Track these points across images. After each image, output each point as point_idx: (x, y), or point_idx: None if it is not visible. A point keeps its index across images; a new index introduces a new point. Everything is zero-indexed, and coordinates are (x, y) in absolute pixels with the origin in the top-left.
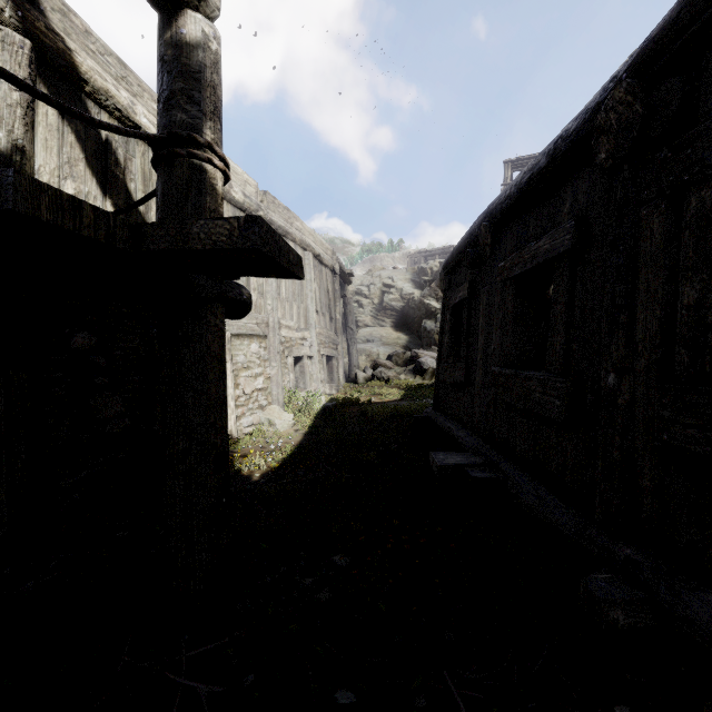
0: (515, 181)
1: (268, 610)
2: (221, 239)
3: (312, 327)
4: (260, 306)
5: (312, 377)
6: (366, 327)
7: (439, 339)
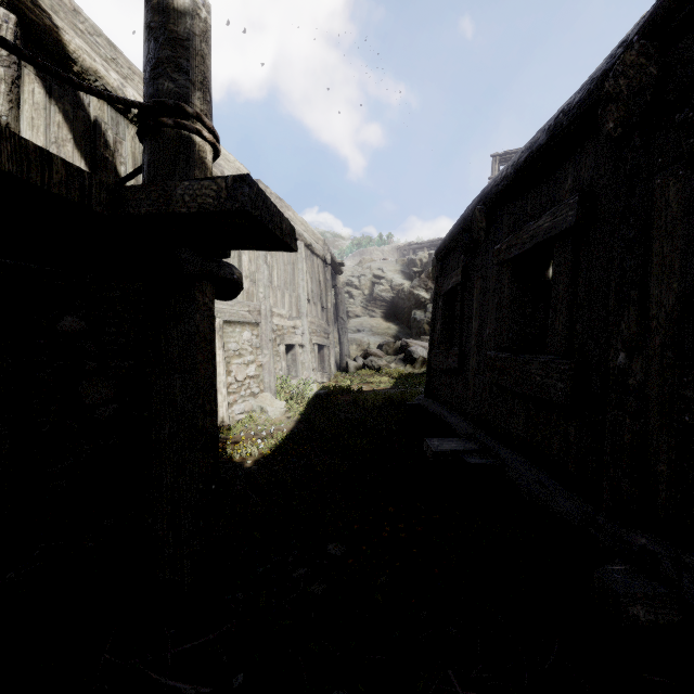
0: (512, 162)
1: (259, 602)
2: (208, 201)
3: (303, 316)
4: (252, 294)
5: (303, 365)
6: (357, 318)
7: (431, 327)
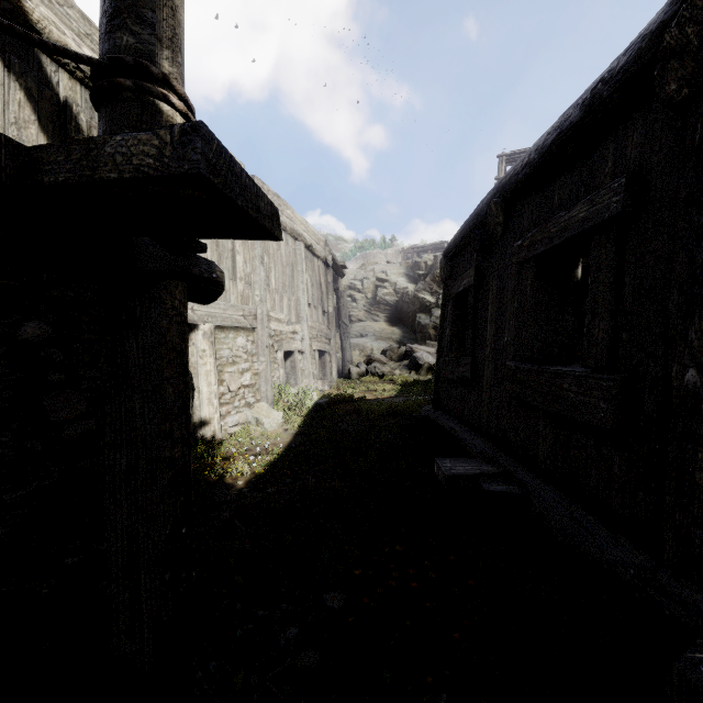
0: (536, 146)
1: (236, 682)
2: (146, 162)
3: (303, 320)
4: (248, 297)
5: (303, 373)
6: (359, 322)
7: (440, 332)
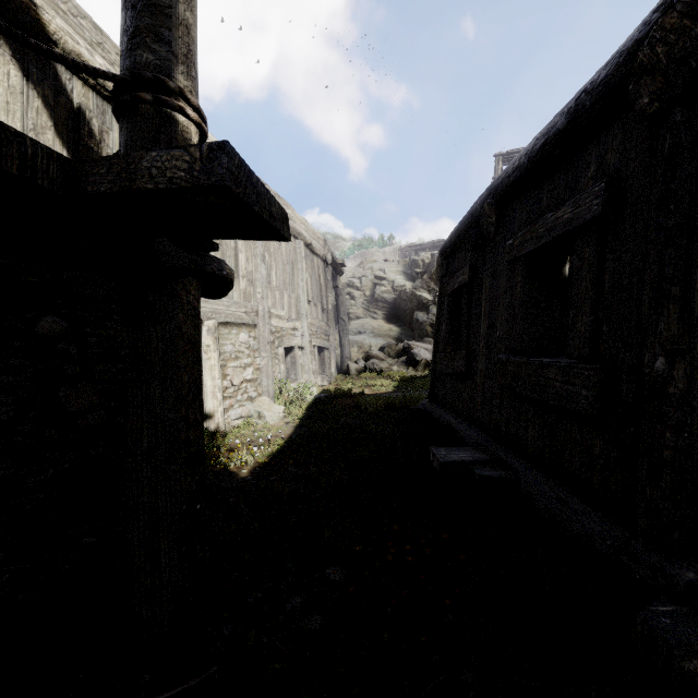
0: (526, 150)
1: (248, 641)
2: (178, 175)
3: (303, 317)
4: (250, 294)
5: (303, 368)
6: (358, 319)
7: (436, 328)
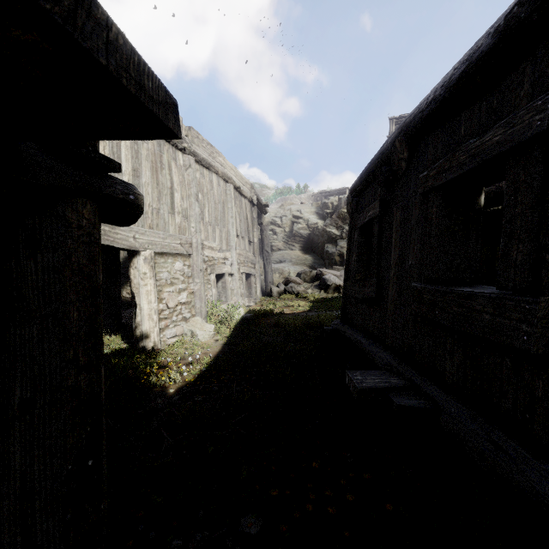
0: (442, 82)
1: None
2: None
3: (232, 249)
4: (184, 228)
5: (232, 292)
6: (279, 251)
7: (347, 258)
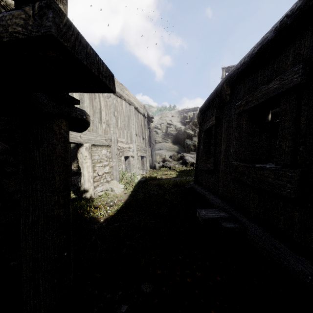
0: (248, 54)
1: None
2: (17, 29)
3: (133, 142)
4: (107, 131)
5: (133, 166)
6: (159, 143)
7: (197, 147)
